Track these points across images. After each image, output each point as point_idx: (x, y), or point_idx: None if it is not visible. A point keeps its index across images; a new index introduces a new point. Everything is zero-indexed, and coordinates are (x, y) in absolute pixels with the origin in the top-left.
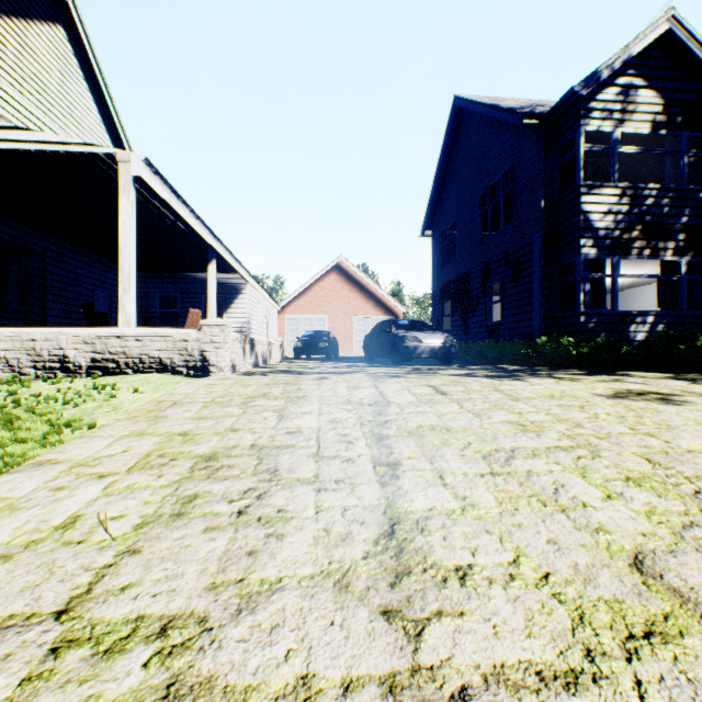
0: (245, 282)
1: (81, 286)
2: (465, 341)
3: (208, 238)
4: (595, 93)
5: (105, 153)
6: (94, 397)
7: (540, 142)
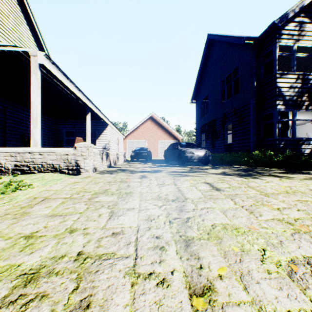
0: (106, 124)
1: (25, 126)
2: (213, 153)
3: (86, 101)
4: (284, 26)
5: (23, 51)
6: (1, 192)
7: (254, 52)
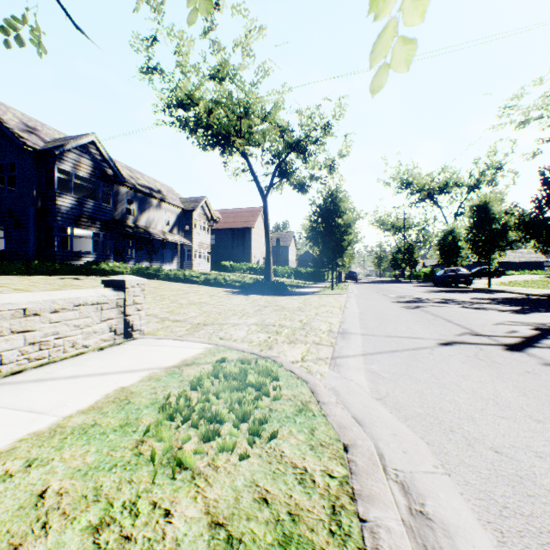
0: None
1: None
2: None
3: None
4: (64, 152)
5: None
6: None
7: (35, 160)
